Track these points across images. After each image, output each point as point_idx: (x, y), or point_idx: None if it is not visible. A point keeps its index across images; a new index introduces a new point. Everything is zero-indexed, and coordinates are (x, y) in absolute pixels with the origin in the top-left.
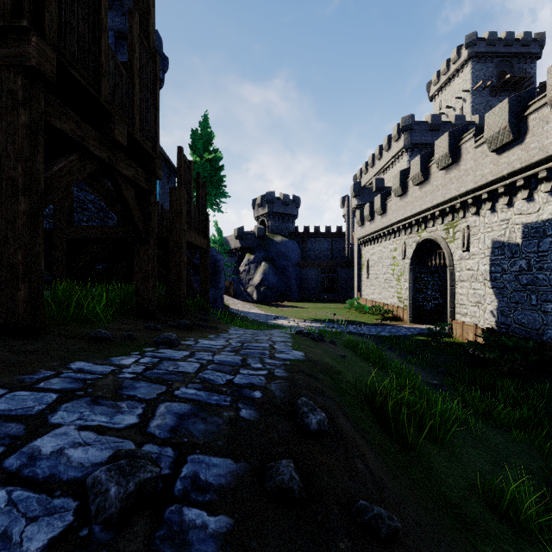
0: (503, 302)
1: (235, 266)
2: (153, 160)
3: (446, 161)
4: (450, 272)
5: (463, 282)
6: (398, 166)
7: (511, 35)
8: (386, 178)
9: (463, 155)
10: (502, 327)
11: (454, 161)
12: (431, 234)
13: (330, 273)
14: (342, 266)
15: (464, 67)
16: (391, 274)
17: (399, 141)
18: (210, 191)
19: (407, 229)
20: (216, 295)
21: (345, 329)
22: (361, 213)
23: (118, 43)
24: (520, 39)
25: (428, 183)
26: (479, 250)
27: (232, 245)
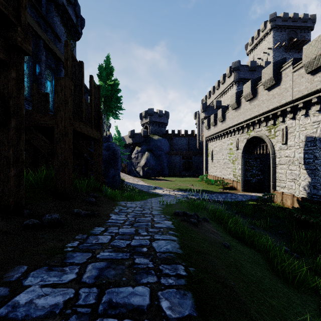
0: (315, 179)
1: (128, 154)
2: (15, 28)
3: (270, 83)
4: (272, 158)
5: (282, 165)
6: (230, 92)
7: (297, 15)
8: (222, 101)
9: (283, 78)
10: (314, 197)
11: (276, 83)
12: (258, 133)
13: (188, 159)
14: (195, 155)
15: (268, 34)
16: (228, 159)
17: (231, 77)
18: (111, 104)
19: (240, 130)
20: (114, 173)
21: (201, 197)
22: (208, 121)
23: (48, 4)
24: (301, 18)
25: (256, 99)
26: (295, 143)
27: (127, 141)
